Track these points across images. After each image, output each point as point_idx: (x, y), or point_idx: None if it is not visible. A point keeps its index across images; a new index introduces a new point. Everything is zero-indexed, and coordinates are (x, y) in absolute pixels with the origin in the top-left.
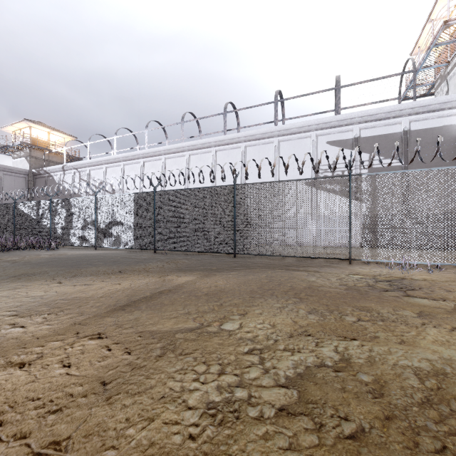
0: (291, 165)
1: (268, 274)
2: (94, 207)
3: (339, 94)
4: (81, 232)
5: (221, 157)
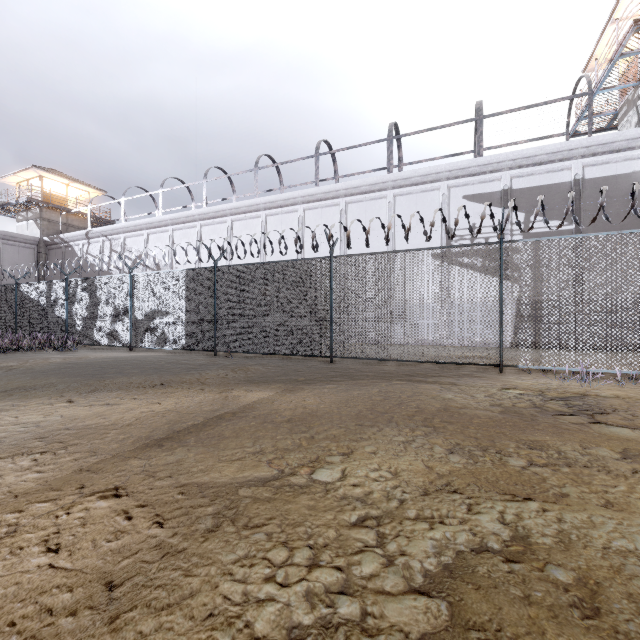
0: (412, 230)
1: (382, 388)
2: (129, 290)
3: (481, 127)
4: (110, 326)
5: (312, 218)
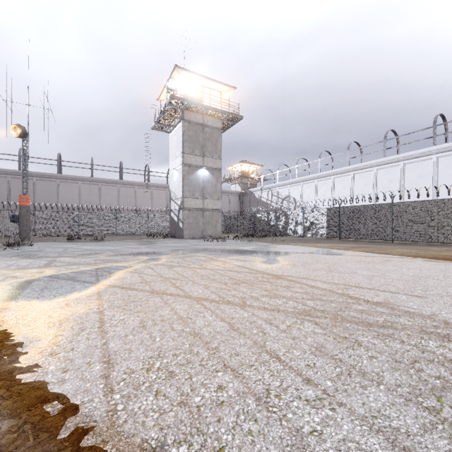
0: (450, 176)
1: (409, 246)
2: (302, 215)
3: None
4: (294, 228)
5: (382, 173)
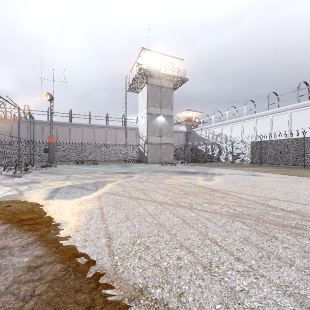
0: None
1: None
2: (231, 147)
3: None
4: (225, 157)
5: (295, 115)
